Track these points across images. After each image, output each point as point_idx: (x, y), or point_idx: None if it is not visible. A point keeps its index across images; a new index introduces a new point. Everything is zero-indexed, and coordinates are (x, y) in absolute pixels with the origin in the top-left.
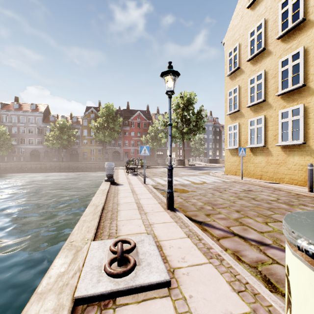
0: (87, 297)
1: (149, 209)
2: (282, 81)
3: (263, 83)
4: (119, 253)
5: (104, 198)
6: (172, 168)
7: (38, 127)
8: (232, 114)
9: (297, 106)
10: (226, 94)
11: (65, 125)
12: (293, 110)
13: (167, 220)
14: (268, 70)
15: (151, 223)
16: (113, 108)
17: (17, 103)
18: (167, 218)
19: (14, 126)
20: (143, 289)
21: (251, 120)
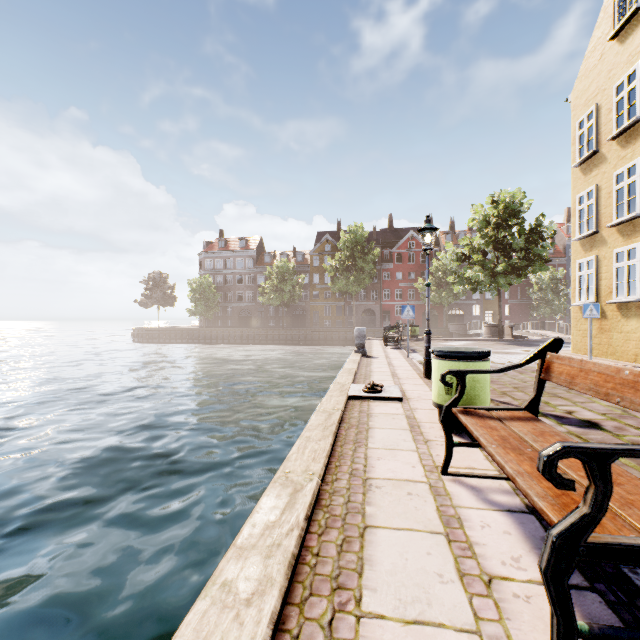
0: (354, 396)
1: (404, 376)
2: None
3: (637, 182)
4: (372, 384)
5: (356, 365)
6: (430, 333)
7: (249, 274)
8: (585, 239)
9: None
10: (574, 200)
11: (287, 268)
12: None
13: (418, 383)
14: None
15: (402, 383)
16: (362, 232)
17: (223, 239)
18: (419, 382)
19: (219, 274)
20: (385, 399)
21: (618, 251)
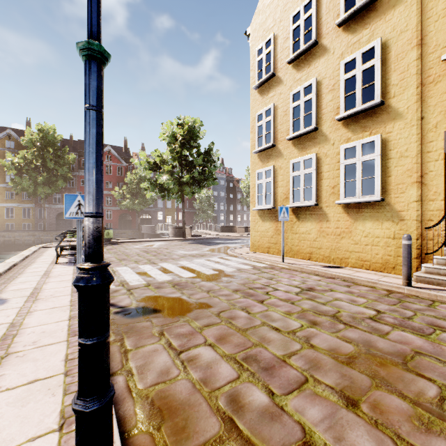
0: None
1: None
2: (345, 96)
3: (314, 99)
4: None
5: None
6: (106, 280)
7: None
8: (263, 152)
9: (371, 138)
10: (253, 119)
11: None
12: (363, 144)
13: None
14: (321, 79)
15: None
16: (54, 133)
17: None
18: None
19: None
20: None
21: (295, 161)
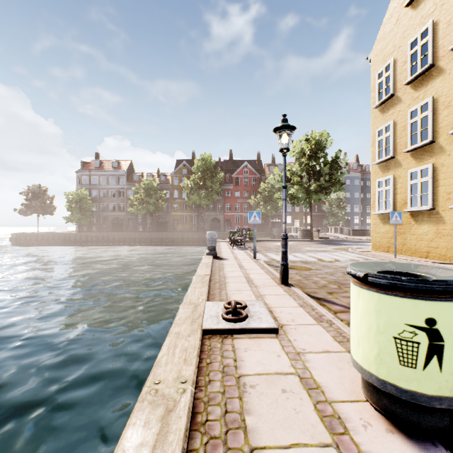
0: (211, 330)
1: (260, 283)
2: None
3: (430, 116)
4: (234, 307)
5: (210, 270)
6: (287, 237)
7: (121, 189)
8: (383, 163)
9: None
10: (374, 134)
11: (152, 185)
12: None
13: (279, 293)
14: (438, 97)
15: (262, 294)
16: (211, 160)
17: (98, 160)
18: (280, 291)
19: (95, 189)
20: (254, 331)
21: (412, 171)
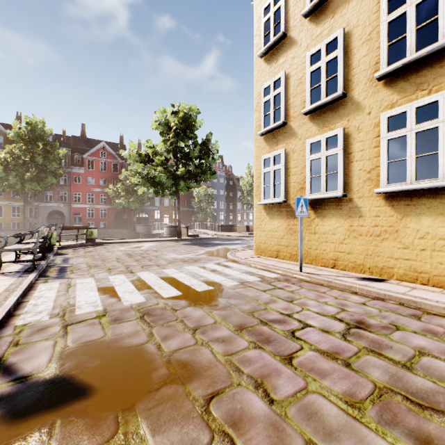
0: None
1: None
2: (389, 44)
3: (341, 56)
4: None
5: None
6: None
7: None
8: (271, 133)
9: (432, 97)
10: (258, 94)
11: None
12: (417, 108)
13: None
14: (351, 29)
15: None
16: (43, 127)
17: None
18: None
19: None
20: None
21: (314, 141)
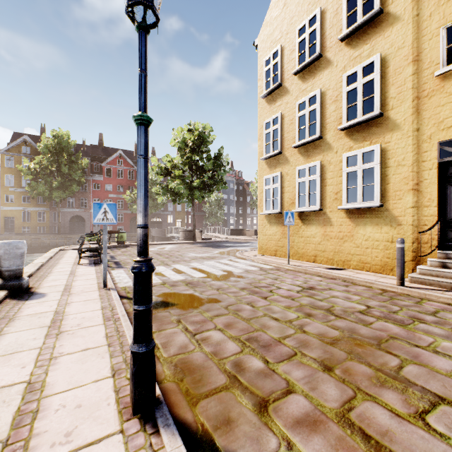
0: None
1: (60, 427)
2: (348, 107)
3: (318, 109)
4: None
5: None
6: (151, 269)
7: None
8: (271, 159)
9: (371, 147)
10: (261, 126)
11: None
12: (364, 153)
13: None
14: (325, 90)
15: None
16: (68, 139)
17: None
18: None
19: None
20: None
21: (301, 168)
